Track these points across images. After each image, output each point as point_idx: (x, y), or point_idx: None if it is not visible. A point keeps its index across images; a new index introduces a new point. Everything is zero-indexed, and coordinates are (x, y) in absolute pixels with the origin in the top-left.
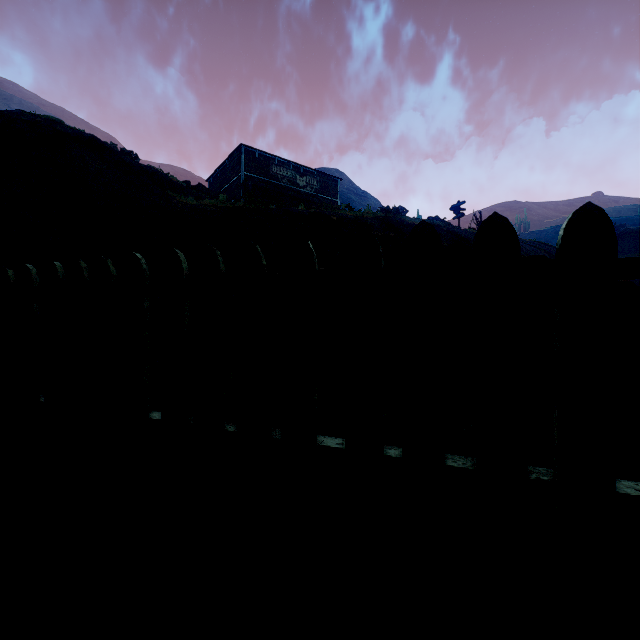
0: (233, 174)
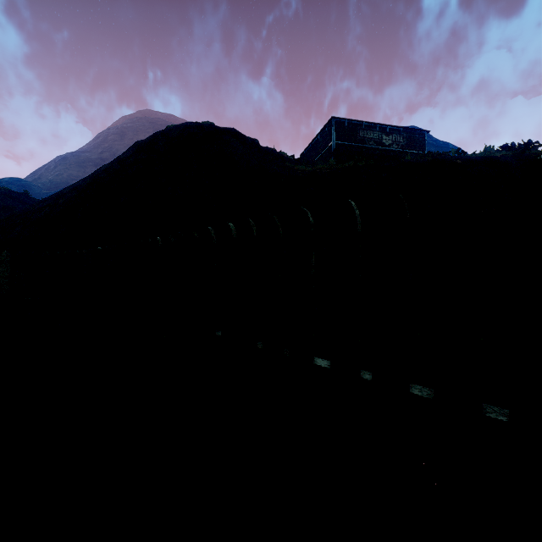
0: (324, 145)
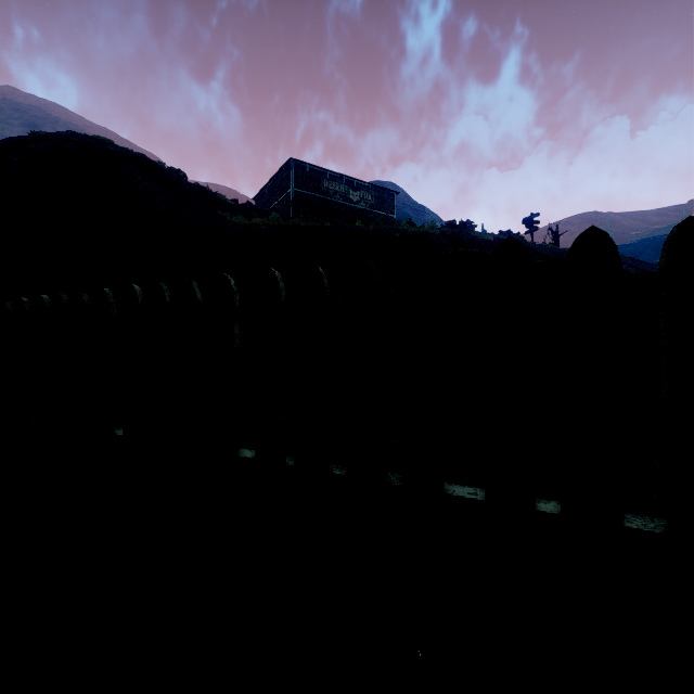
0: (282, 191)
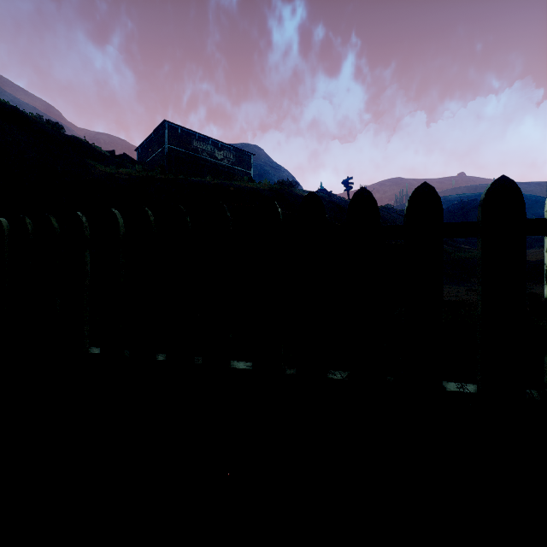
0: (158, 146)
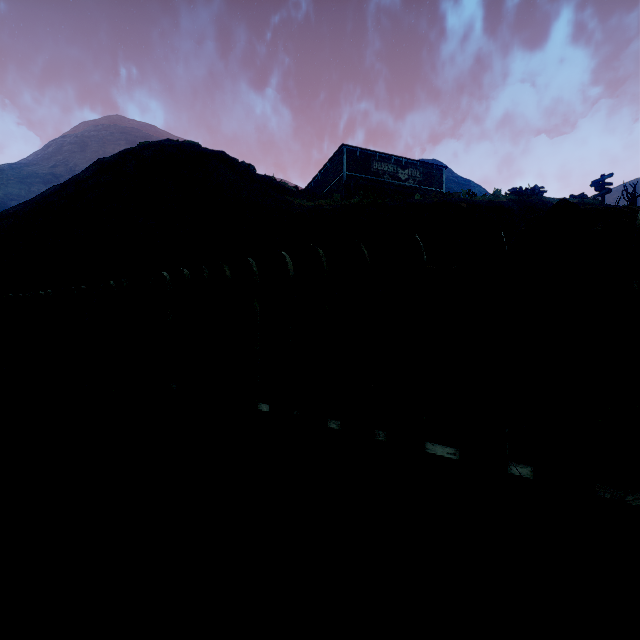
0: (334, 176)
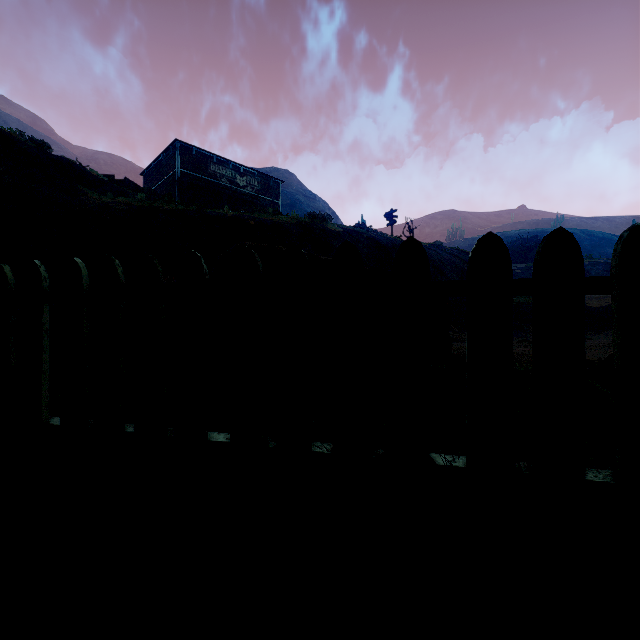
0: (168, 169)
